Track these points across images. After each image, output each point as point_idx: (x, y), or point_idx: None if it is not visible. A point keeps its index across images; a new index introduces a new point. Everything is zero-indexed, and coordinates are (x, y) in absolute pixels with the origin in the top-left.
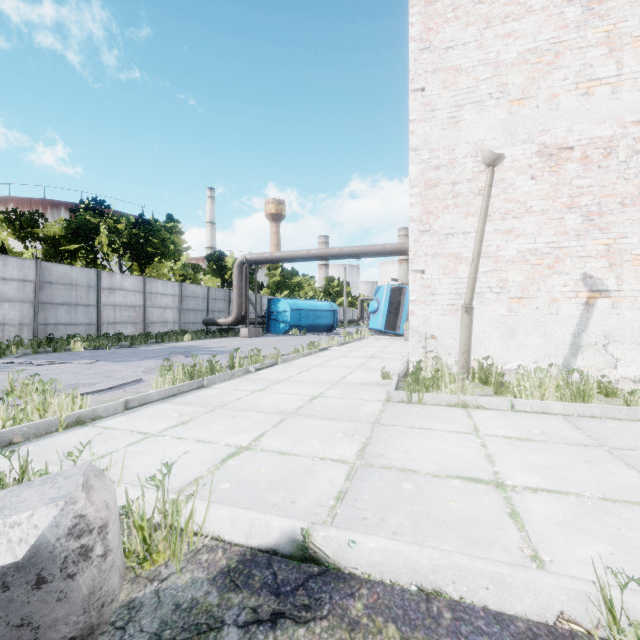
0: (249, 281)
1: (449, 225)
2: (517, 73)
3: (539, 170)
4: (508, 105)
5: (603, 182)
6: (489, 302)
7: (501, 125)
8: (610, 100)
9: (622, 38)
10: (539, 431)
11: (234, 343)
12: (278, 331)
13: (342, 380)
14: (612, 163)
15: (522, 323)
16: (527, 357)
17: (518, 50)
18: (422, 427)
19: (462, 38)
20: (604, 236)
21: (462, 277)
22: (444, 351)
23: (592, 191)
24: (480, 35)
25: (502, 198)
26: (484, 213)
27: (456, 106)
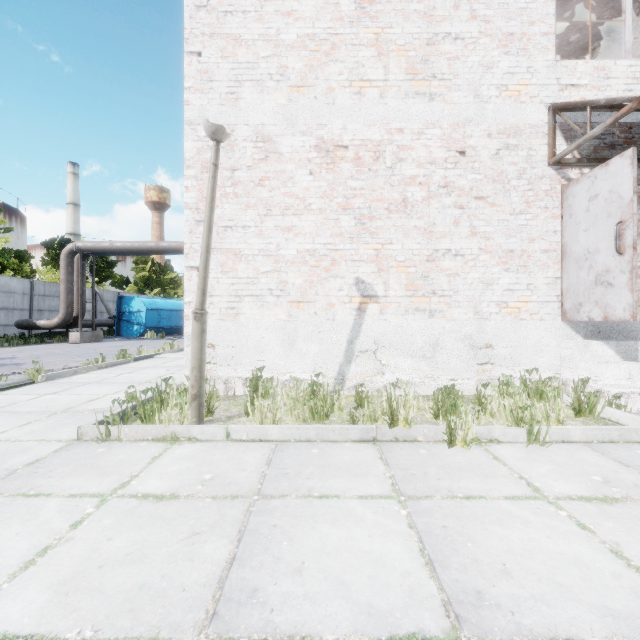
0: (107, 275)
1: (228, 216)
2: (297, 57)
3: (317, 166)
4: (288, 90)
5: (373, 186)
6: (269, 306)
7: (281, 111)
8: (379, 104)
9: (389, 44)
10: (211, 476)
11: (40, 352)
12: (131, 334)
13: (80, 405)
14: (381, 168)
15: (302, 329)
16: (306, 366)
17: (298, 33)
18: (41, 492)
19: (242, 4)
20: (374, 241)
21: (242, 277)
22: (223, 362)
23: (364, 194)
24: (260, 6)
25: (282, 192)
26: (210, 197)
27: (236, 81)
